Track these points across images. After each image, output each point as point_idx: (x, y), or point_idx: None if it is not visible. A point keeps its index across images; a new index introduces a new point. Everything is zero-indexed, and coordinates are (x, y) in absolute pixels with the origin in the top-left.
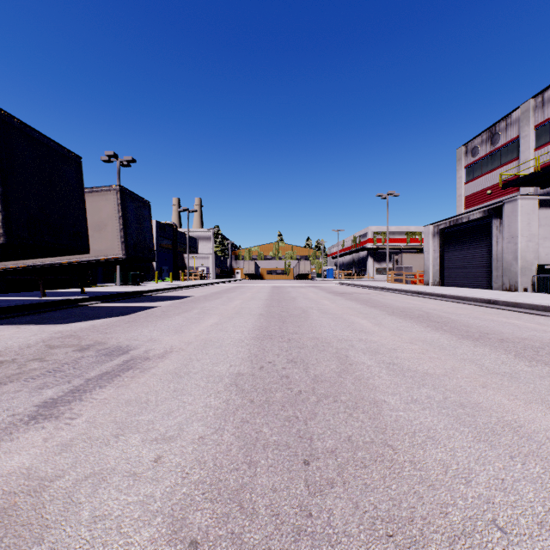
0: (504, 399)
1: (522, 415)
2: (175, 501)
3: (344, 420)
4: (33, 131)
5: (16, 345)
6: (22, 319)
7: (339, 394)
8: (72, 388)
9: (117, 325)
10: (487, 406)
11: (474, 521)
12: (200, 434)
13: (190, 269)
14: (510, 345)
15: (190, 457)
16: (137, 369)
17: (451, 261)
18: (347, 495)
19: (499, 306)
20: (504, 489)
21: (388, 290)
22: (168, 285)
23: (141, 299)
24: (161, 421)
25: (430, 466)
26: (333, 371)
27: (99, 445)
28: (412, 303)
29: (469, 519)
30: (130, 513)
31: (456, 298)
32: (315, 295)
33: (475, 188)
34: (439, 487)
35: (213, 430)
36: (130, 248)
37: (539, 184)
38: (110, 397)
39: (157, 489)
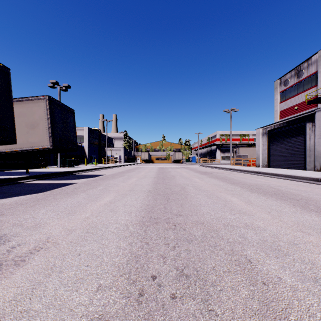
0: None
1: None
2: None
3: None
4: None
5: None
6: None
7: None
8: None
9: (24, 203)
10: None
11: None
12: None
13: (109, 157)
14: None
15: None
16: None
17: (275, 151)
18: None
19: None
20: None
21: (234, 170)
22: (92, 167)
23: (67, 177)
24: None
25: None
26: (251, 310)
27: None
28: (258, 181)
29: None
30: None
31: (288, 177)
32: (187, 174)
33: (286, 106)
34: None
35: None
36: (56, 141)
37: None
38: None
39: None
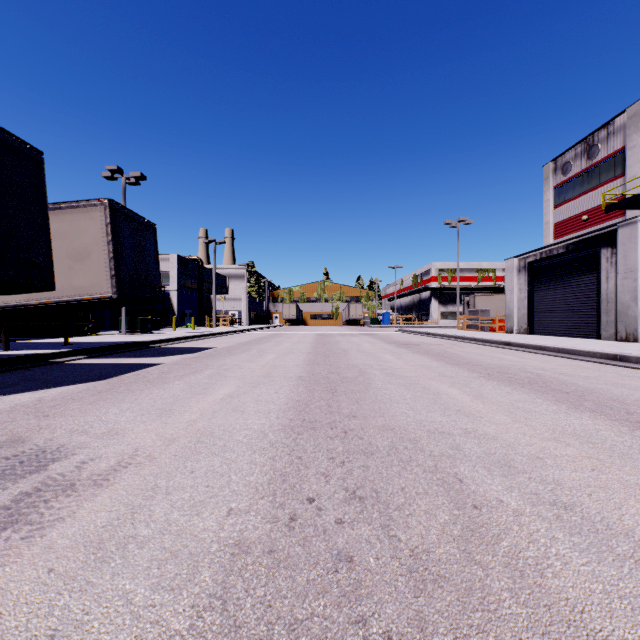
0: None
1: None
2: None
3: None
4: None
5: None
6: None
7: None
8: None
9: (77, 398)
10: None
11: None
12: None
13: (218, 313)
14: None
15: None
16: (23, 528)
17: (542, 303)
18: None
19: (632, 364)
20: None
21: (463, 340)
22: (187, 333)
23: (143, 352)
24: None
25: None
26: (449, 535)
27: None
28: (505, 359)
29: None
30: None
31: (563, 352)
32: (372, 346)
33: (567, 213)
34: None
35: None
36: (123, 285)
37: None
38: None
39: None
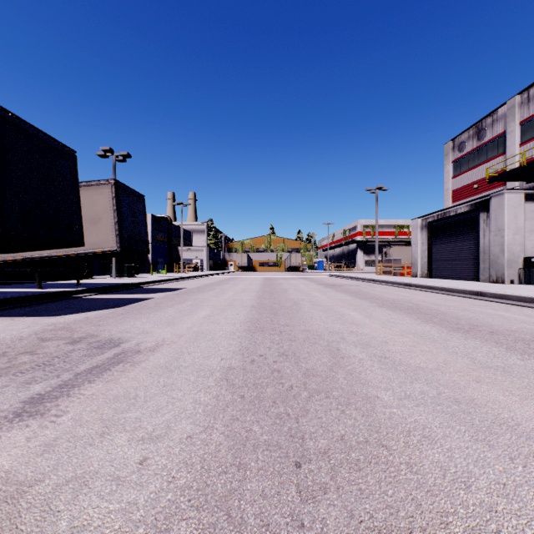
0: (499, 394)
1: (519, 412)
2: (159, 509)
3: (336, 418)
4: (27, 126)
5: (9, 337)
6: (17, 311)
7: (330, 390)
8: (61, 382)
9: (110, 317)
10: (482, 403)
11: (477, 532)
12: (188, 433)
13: (184, 261)
14: (500, 337)
15: (177, 459)
16: (128, 363)
17: (439, 254)
18: (341, 502)
19: (487, 298)
20: (506, 495)
21: (377, 282)
22: (163, 277)
23: (135, 291)
24: (148, 419)
25: (428, 468)
26: (325, 365)
27: (83, 445)
28: (401, 295)
29: (472, 530)
30: (110, 523)
31: (445, 290)
32: (306, 286)
33: (462, 182)
34: (438, 493)
35: (202, 428)
36: (124, 241)
37: (524, 178)
38: (98, 392)
39: (141, 495)
